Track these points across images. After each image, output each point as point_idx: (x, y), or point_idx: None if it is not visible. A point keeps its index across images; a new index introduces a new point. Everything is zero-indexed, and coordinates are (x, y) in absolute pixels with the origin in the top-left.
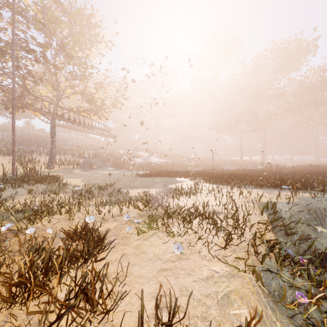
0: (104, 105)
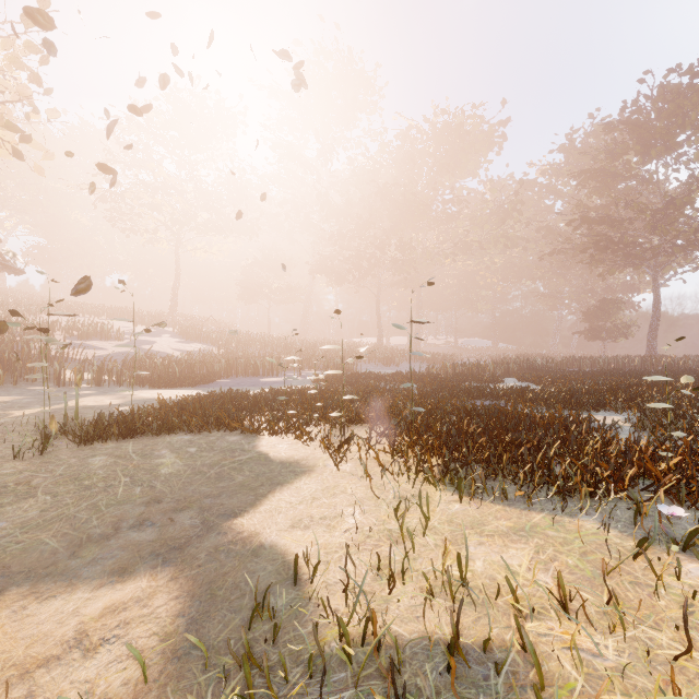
0: None
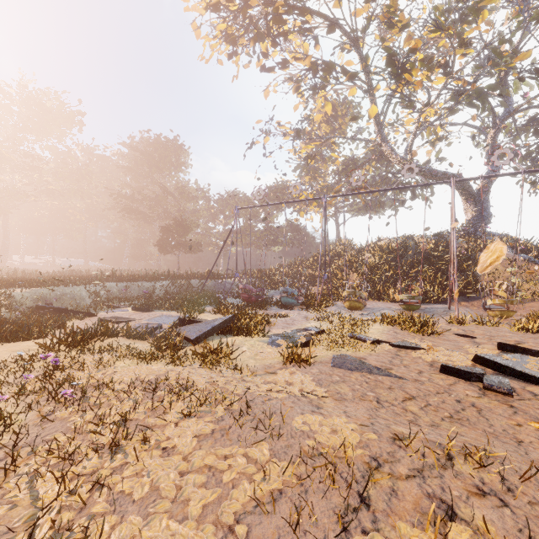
0: None
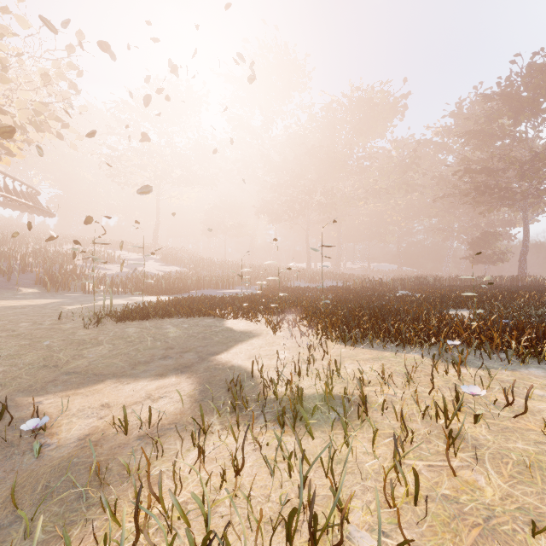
0: (2, 112)
